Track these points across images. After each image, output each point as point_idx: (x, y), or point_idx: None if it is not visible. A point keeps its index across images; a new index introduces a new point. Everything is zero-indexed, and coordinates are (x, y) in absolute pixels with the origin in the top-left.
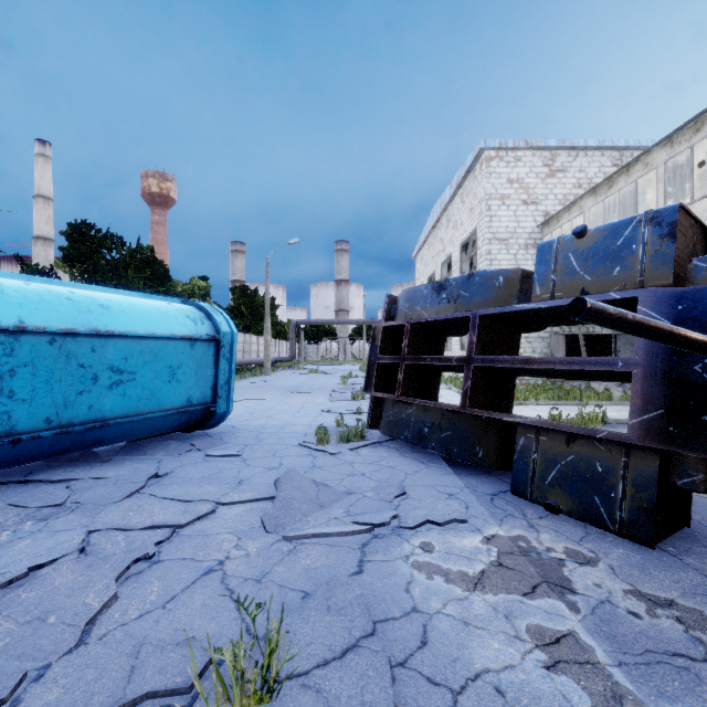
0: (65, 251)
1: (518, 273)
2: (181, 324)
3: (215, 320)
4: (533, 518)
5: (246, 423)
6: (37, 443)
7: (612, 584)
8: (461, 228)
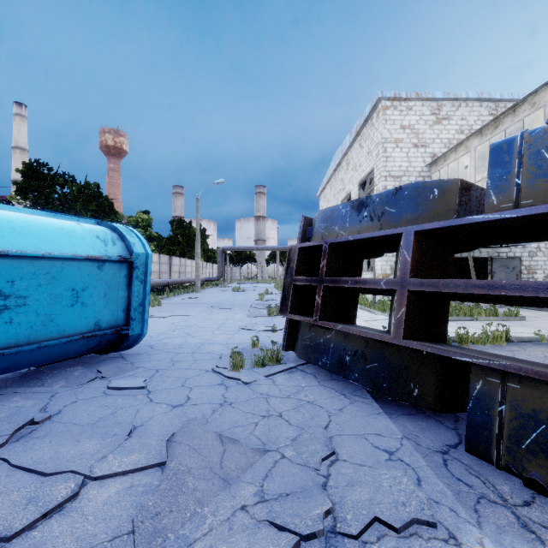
0: (19, 185)
1: (457, 184)
2: (88, 244)
3: (128, 241)
4: (517, 506)
5: (166, 342)
6: None
7: None
8: (359, 169)
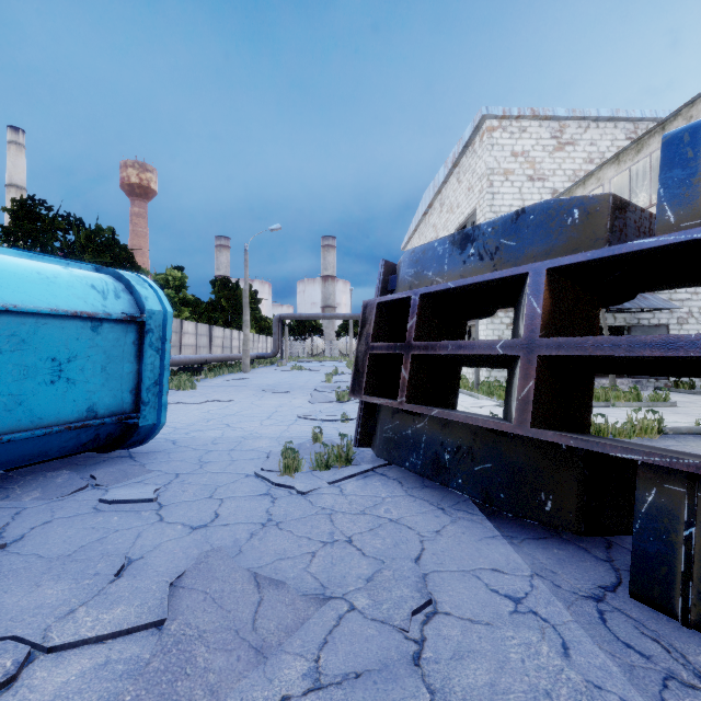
0: (6, 229)
1: (607, 201)
2: (77, 295)
3: (138, 294)
4: None
5: (195, 436)
6: None
7: None
8: (457, 210)
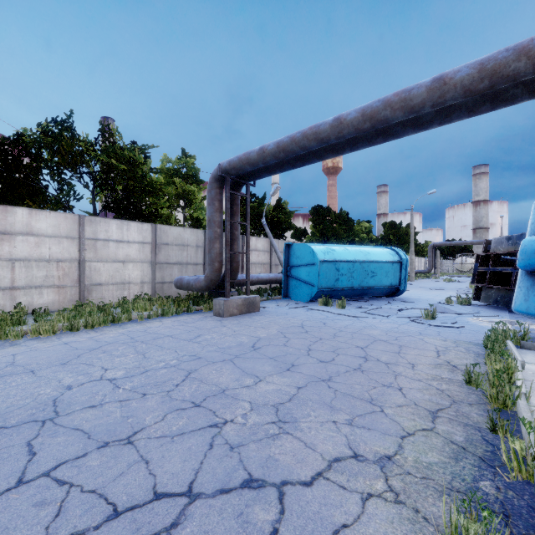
0: (313, 221)
1: None
2: (388, 257)
3: (400, 254)
4: (527, 320)
5: (410, 297)
6: (356, 291)
7: (533, 326)
8: None
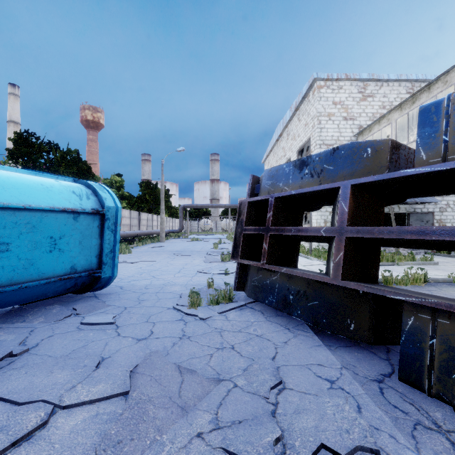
0: (11, 151)
1: (388, 143)
2: (64, 198)
3: (101, 196)
4: (451, 432)
5: (134, 283)
6: None
7: None
8: (298, 138)
